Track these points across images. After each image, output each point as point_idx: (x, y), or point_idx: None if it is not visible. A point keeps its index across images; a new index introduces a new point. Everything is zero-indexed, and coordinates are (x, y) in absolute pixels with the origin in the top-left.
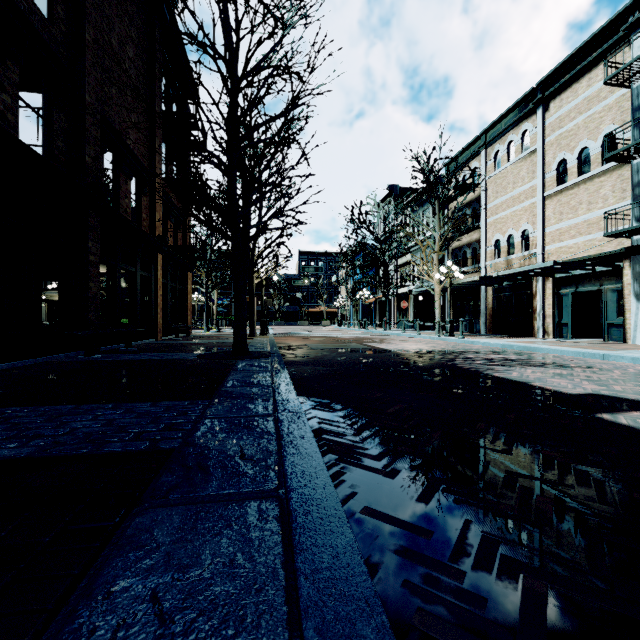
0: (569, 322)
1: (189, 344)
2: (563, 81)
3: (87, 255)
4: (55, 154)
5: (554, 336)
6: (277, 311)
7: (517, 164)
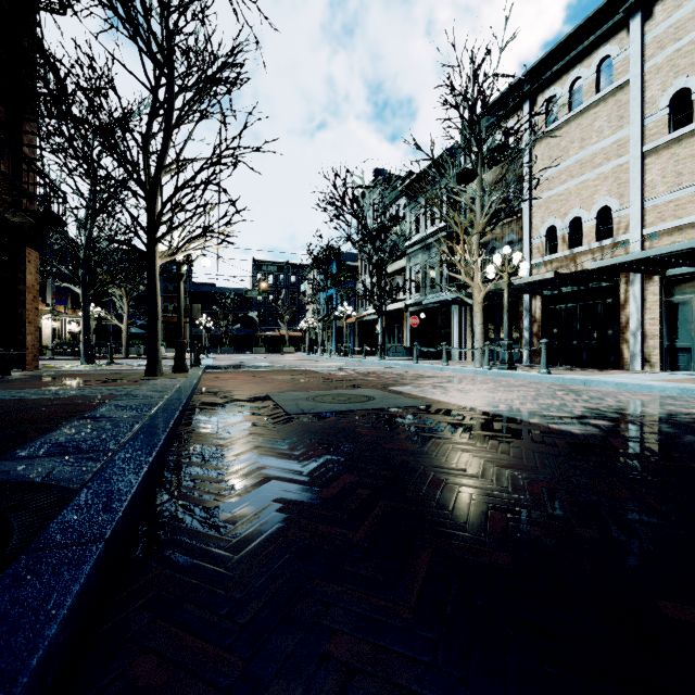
0: (694, 345)
1: None
2: None
3: None
4: None
5: (661, 367)
6: (224, 335)
7: (589, 111)
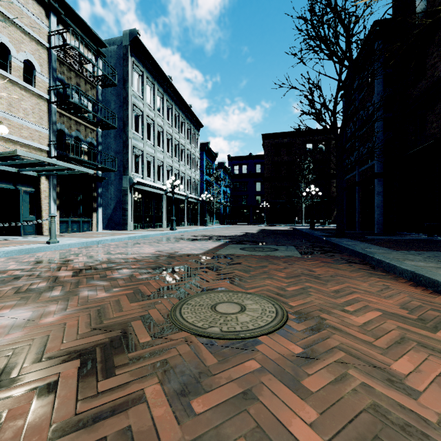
0: None
1: None
2: None
3: None
4: None
5: None
6: None
7: None
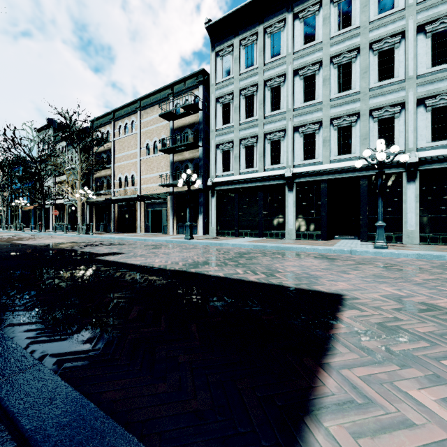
0: (151, 225)
1: None
2: (148, 104)
3: None
4: None
5: (145, 232)
6: None
7: (130, 137)
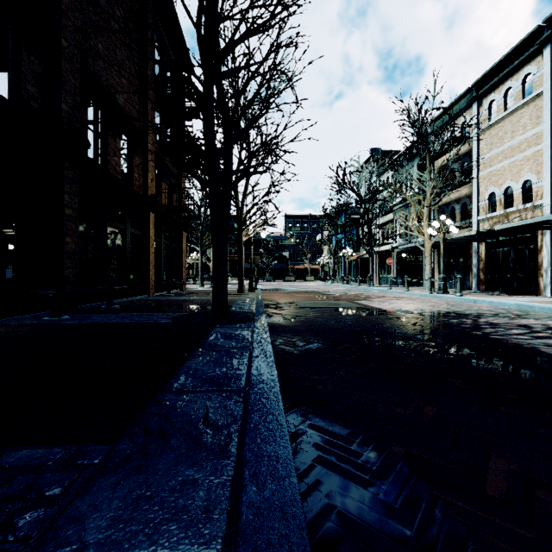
0: None
1: (176, 301)
2: None
3: (63, 208)
4: (24, 98)
5: None
6: (266, 268)
7: (517, 111)
